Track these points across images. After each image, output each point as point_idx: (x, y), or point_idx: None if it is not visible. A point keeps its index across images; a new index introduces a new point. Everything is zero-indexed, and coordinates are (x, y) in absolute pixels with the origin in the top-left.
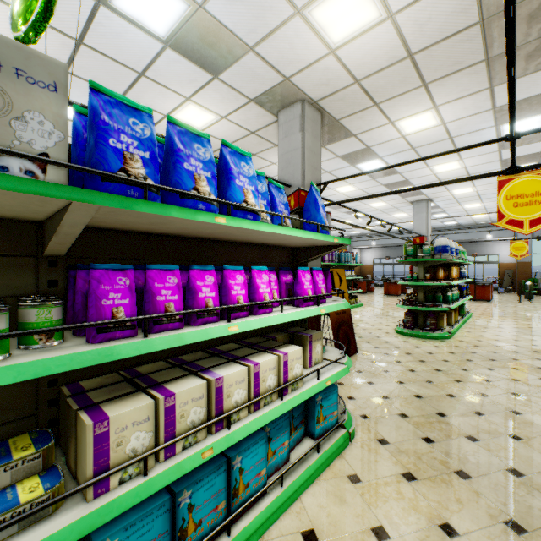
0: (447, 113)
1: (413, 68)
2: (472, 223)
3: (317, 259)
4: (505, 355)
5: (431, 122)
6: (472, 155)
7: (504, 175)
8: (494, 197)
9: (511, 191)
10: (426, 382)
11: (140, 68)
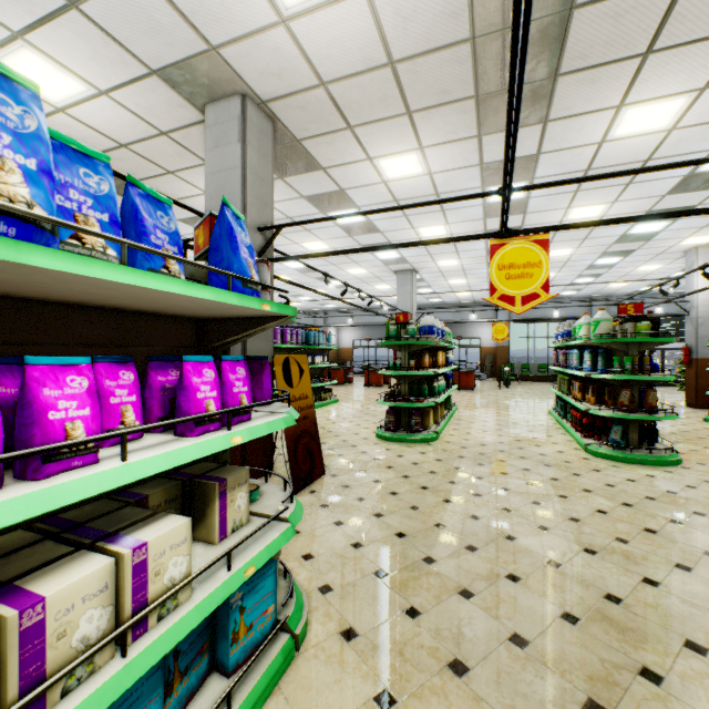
0: (434, 160)
1: (396, 85)
2: (457, 302)
3: (267, 341)
4: (492, 456)
5: (417, 169)
6: (459, 221)
7: (496, 238)
8: (477, 273)
9: (504, 259)
10: (411, 509)
11: None
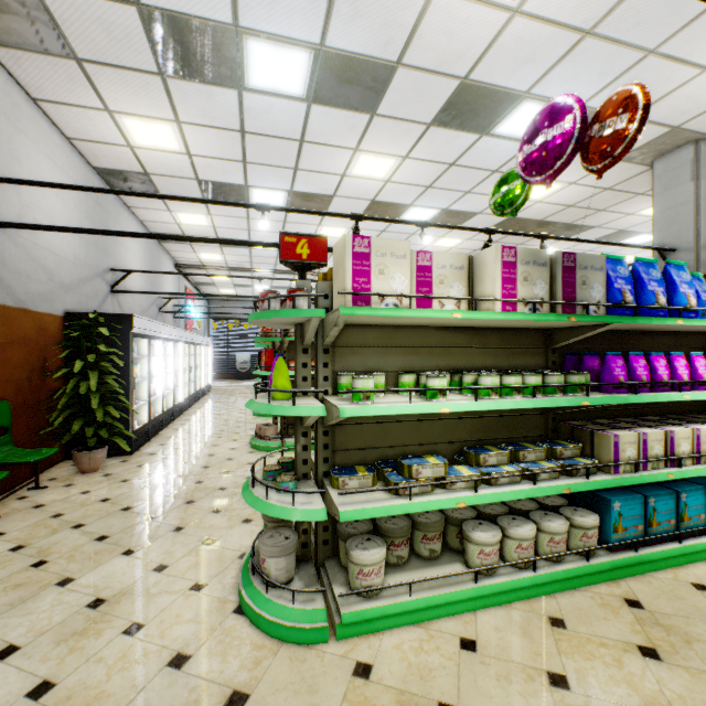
0: None
1: None
2: None
3: None
4: None
5: None
6: None
7: None
8: None
9: None
10: None
11: (496, 167)
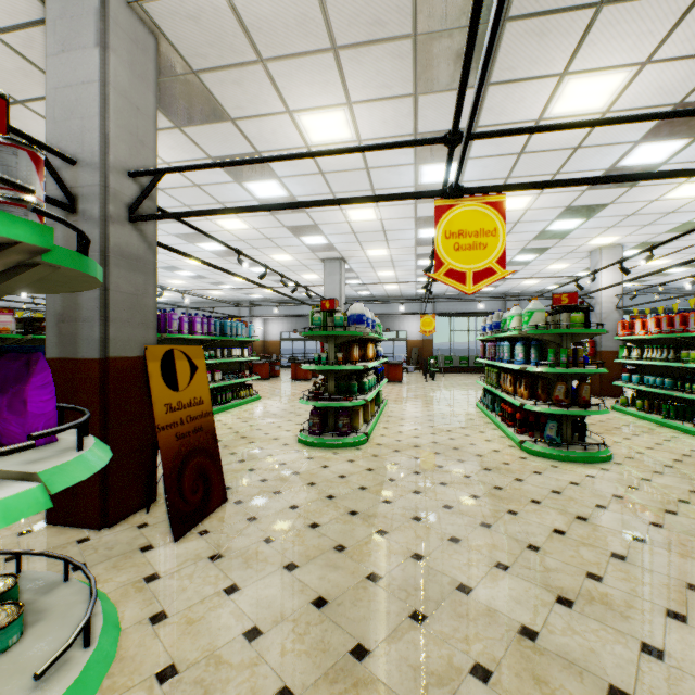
0: (364, 123)
1: (317, 0)
2: (385, 295)
3: (146, 327)
4: (428, 461)
5: (344, 133)
6: (390, 204)
7: (443, 198)
8: (406, 265)
9: (452, 225)
10: (335, 551)
11: None
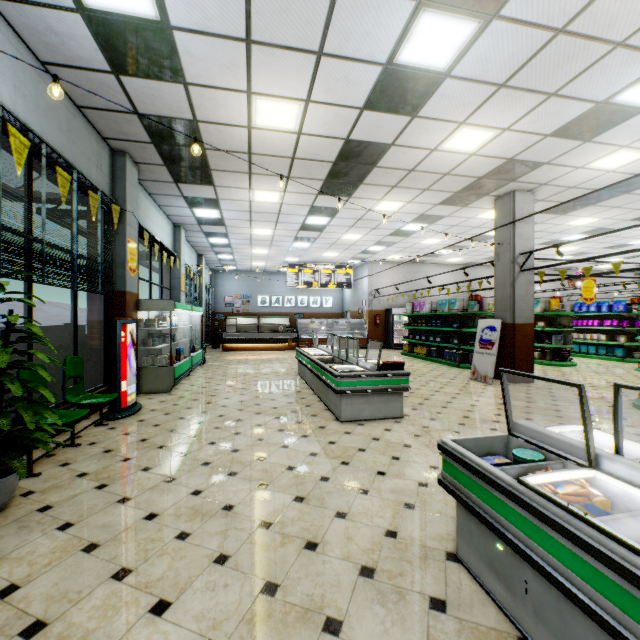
0: None
1: None
2: None
3: None
4: None
5: None
6: None
7: None
8: None
9: None
10: None
11: None
